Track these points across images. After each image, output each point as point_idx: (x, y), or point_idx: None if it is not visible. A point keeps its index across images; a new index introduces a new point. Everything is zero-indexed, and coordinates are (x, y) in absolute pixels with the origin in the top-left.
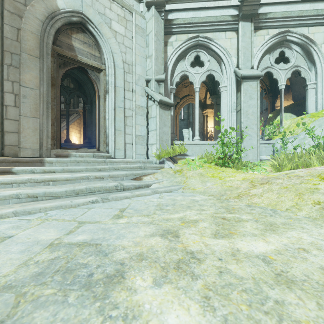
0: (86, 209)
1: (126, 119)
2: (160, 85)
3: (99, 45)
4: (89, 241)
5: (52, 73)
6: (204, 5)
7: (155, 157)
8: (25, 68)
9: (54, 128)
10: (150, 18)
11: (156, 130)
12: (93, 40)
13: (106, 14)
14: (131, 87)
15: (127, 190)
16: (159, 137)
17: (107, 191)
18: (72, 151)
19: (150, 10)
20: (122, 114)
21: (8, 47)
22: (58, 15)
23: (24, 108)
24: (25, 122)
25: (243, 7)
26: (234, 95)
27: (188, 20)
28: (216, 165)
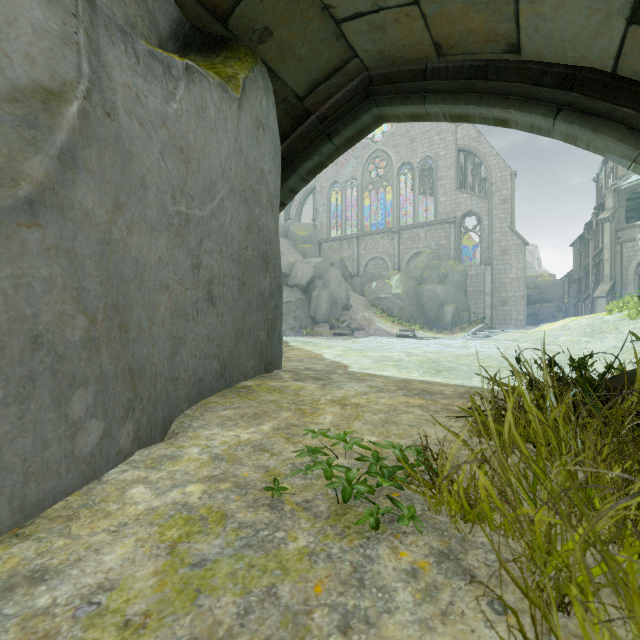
0: None
1: None
2: None
3: None
4: None
5: (639, 286)
6: None
7: None
8: (628, 288)
9: None
10: None
11: None
12: None
13: None
14: None
15: None
16: None
17: None
18: None
19: None
20: None
21: (624, 283)
22: None
23: None
24: None
25: None
26: None
27: None
28: None
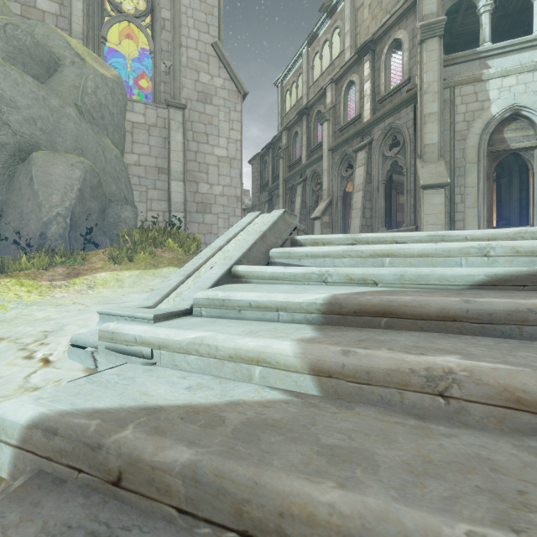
0: None
1: None
2: None
3: (533, 123)
4: None
5: (487, 170)
6: None
7: None
8: (467, 174)
9: (488, 213)
10: None
11: None
12: (526, 121)
13: None
14: None
15: None
16: None
17: None
18: None
19: None
20: None
21: (457, 165)
22: (492, 122)
23: (467, 202)
24: (467, 212)
25: None
26: None
27: None
28: None
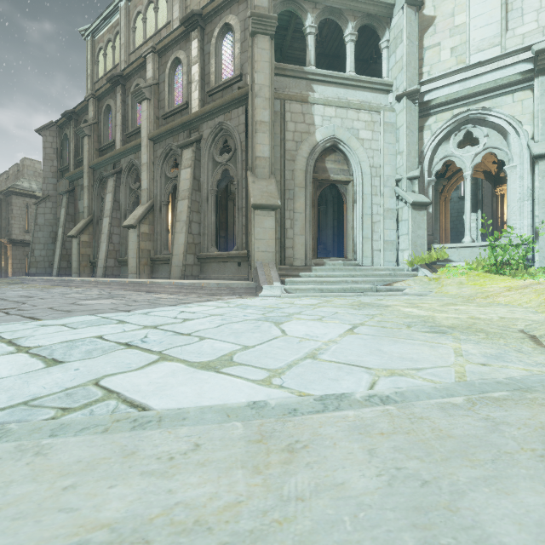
0: (357, 297)
1: (374, 225)
2: (413, 183)
3: (347, 159)
4: (370, 303)
5: (312, 197)
6: (475, 73)
7: (406, 264)
8: (296, 198)
9: (314, 241)
10: (400, 111)
11: (408, 235)
12: (342, 156)
13: (353, 127)
14: (379, 190)
15: (380, 292)
16: (412, 242)
17: (364, 291)
18: (326, 260)
19: (401, 102)
20: (369, 221)
21: (287, 186)
22: (317, 148)
23: (296, 229)
24: (296, 239)
25: (538, 61)
26: (528, 177)
27: (451, 96)
28: (489, 272)
